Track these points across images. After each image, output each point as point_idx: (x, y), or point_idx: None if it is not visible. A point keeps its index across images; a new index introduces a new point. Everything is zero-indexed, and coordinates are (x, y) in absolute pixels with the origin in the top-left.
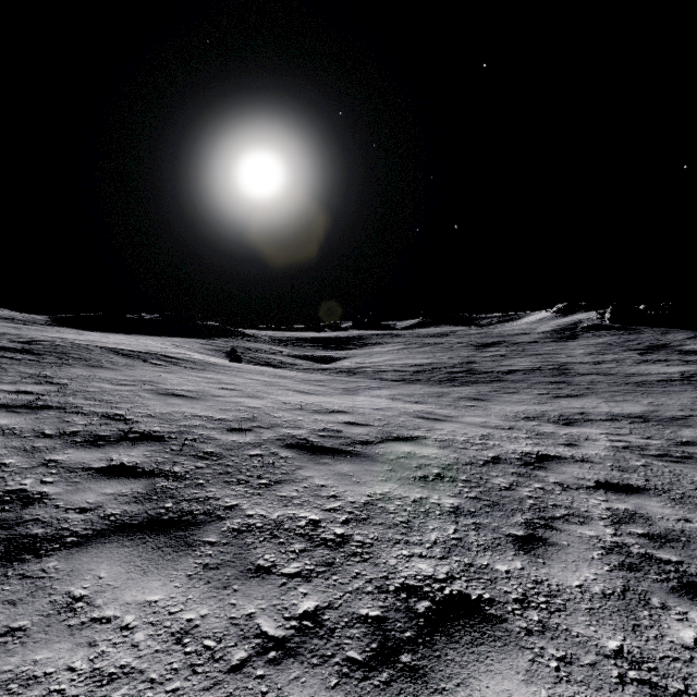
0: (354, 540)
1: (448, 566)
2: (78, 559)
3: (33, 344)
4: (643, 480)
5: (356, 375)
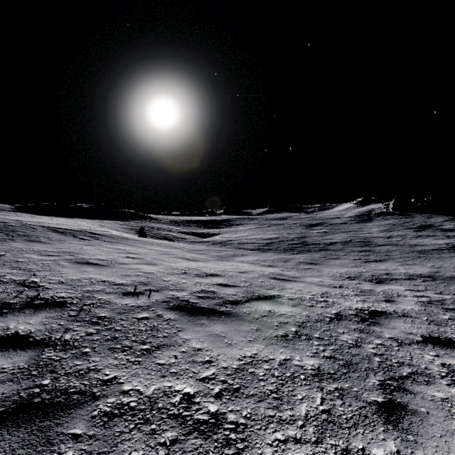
0: (227, 421)
1: None
2: None
3: None
4: None
5: (226, 246)
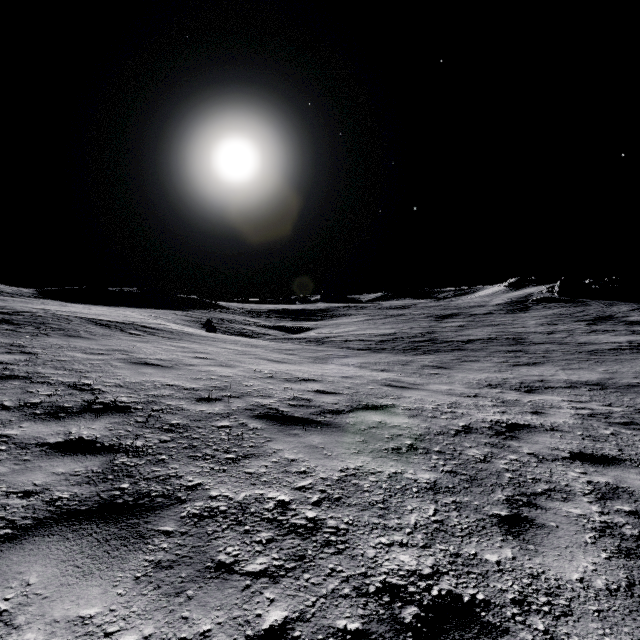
0: (327, 526)
1: (432, 557)
2: (8, 558)
3: (13, 315)
4: (616, 450)
5: (325, 344)
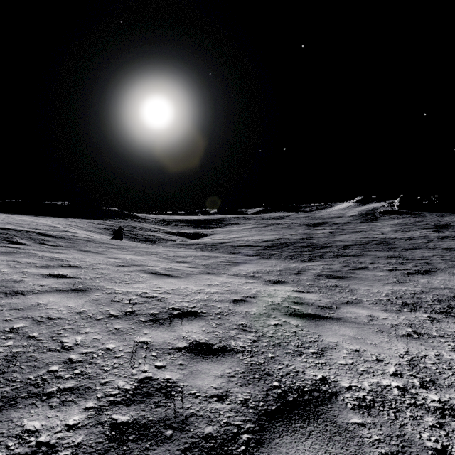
0: None
1: None
2: None
3: None
4: None
5: (218, 249)
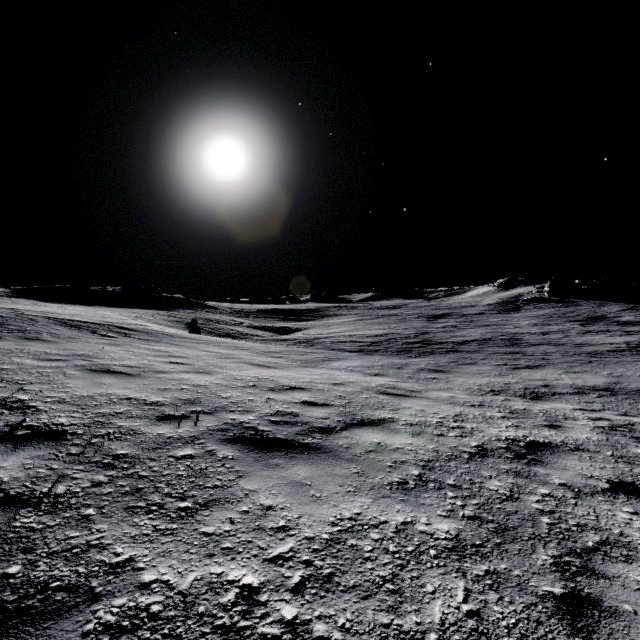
0: (313, 637)
1: None
2: None
3: None
4: None
5: (314, 345)
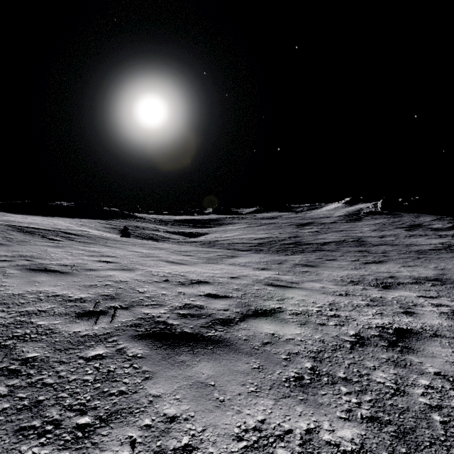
0: None
1: None
2: None
3: None
4: None
5: (215, 246)
